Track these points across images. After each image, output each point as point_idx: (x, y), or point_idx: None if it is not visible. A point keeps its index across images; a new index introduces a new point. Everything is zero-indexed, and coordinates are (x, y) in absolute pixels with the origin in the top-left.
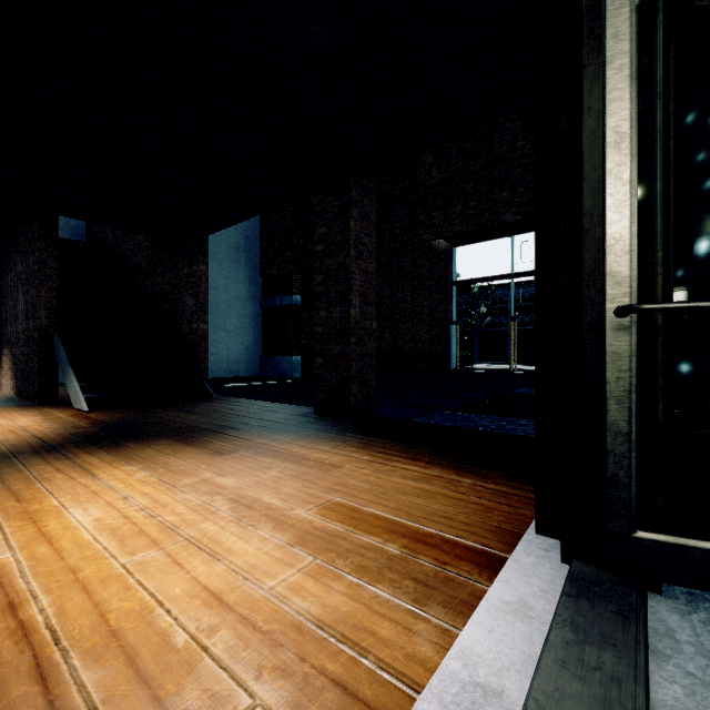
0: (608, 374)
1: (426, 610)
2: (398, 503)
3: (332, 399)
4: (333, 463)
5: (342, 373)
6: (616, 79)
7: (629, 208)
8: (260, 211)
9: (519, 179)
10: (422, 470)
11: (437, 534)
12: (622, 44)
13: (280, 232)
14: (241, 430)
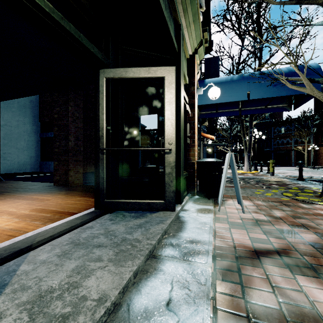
0: (100, 164)
1: (47, 223)
2: (62, 206)
3: (61, 179)
4: (48, 199)
5: (65, 168)
6: (101, 95)
7: (104, 126)
8: (29, 95)
9: (152, 94)
10: (80, 198)
11: (67, 211)
12: (102, 88)
13: (50, 101)
14: (12, 192)
